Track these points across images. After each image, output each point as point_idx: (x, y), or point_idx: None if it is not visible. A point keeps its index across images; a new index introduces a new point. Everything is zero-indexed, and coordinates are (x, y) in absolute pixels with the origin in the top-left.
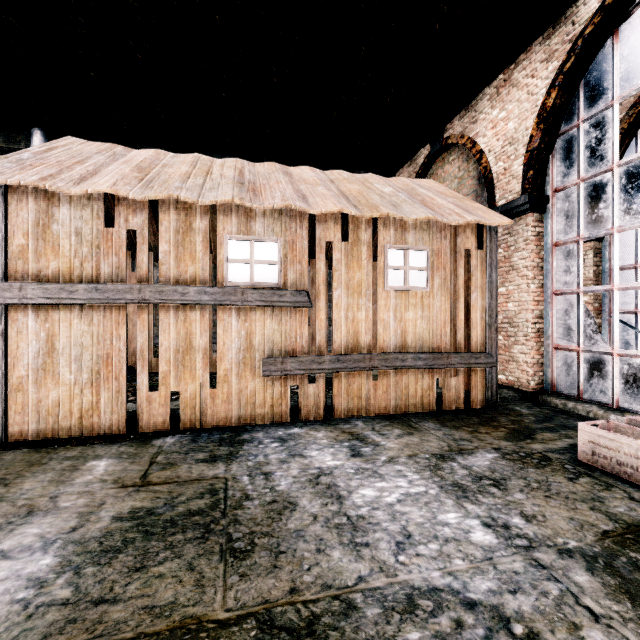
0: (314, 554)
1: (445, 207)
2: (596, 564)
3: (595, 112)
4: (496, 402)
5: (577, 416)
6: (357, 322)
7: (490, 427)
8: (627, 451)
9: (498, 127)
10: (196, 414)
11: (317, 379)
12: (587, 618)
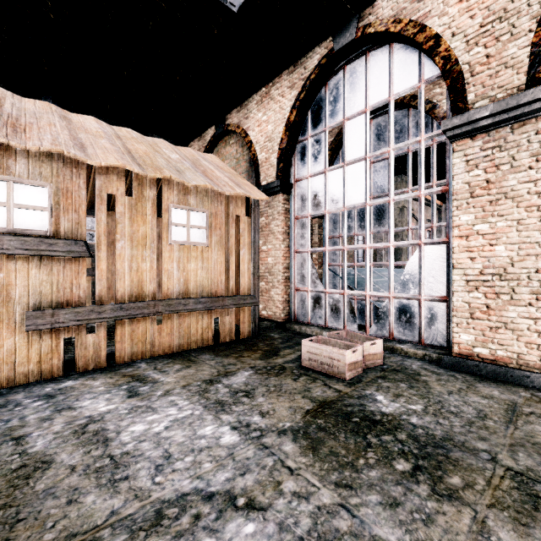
0: (63, 508)
1: (222, 179)
2: (299, 434)
3: (317, 132)
4: (258, 332)
5: (306, 335)
6: (142, 272)
7: (251, 351)
8: (325, 354)
9: (262, 126)
10: None
11: (97, 328)
12: (287, 474)
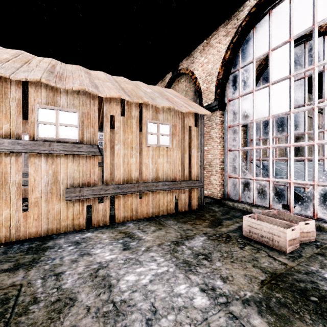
0: None
1: (179, 103)
2: (262, 307)
3: (246, 64)
4: (203, 205)
5: (239, 210)
6: (130, 164)
7: (201, 220)
8: (265, 230)
9: (204, 66)
10: (10, 231)
11: (104, 200)
12: None
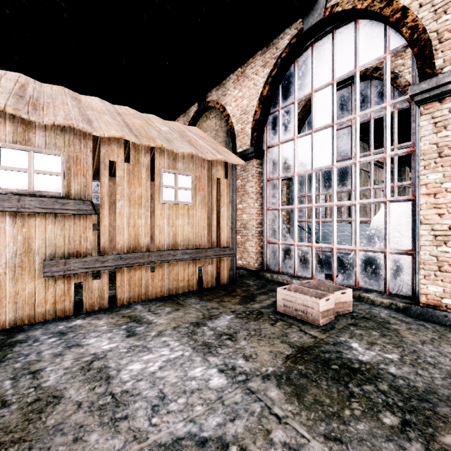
0: (70, 445)
1: (204, 147)
2: (282, 380)
3: (287, 104)
4: (236, 279)
5: (278, 283)
6: (138, 227)
7: (231, 296)
8: (299, 302)
9: (238, 101)
10: None
11: (101, 275)
12: (275, 422)
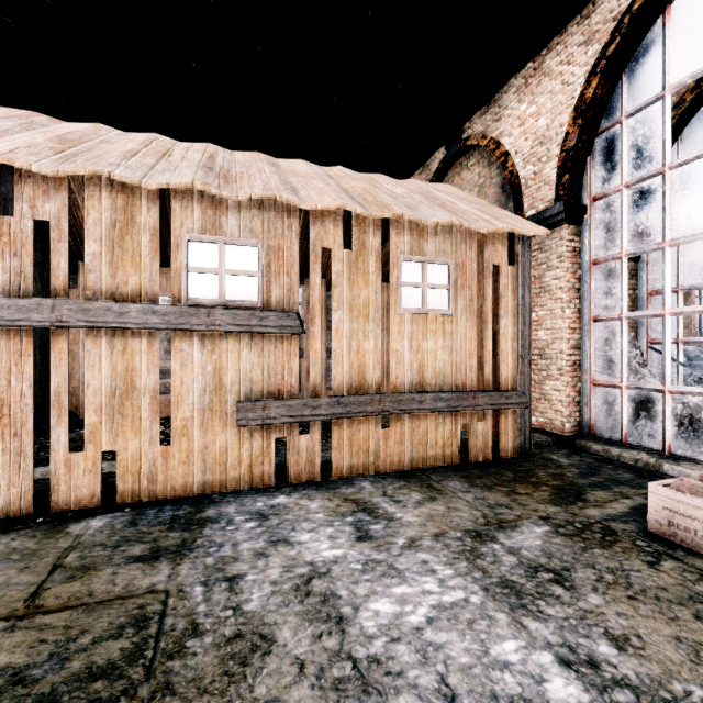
0: None
1: (470, 212)
2: None
3: (642, 105)
4: (529, 450)
5: (624, 466)
6: (363, 353)
7: (529, 485)
8: None
9: (527, 124)
10: (141, 482)
11: (311, 428)
12: None
